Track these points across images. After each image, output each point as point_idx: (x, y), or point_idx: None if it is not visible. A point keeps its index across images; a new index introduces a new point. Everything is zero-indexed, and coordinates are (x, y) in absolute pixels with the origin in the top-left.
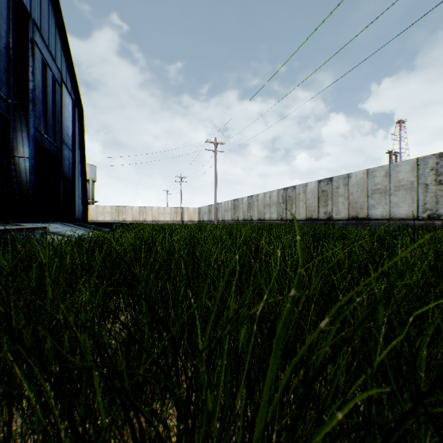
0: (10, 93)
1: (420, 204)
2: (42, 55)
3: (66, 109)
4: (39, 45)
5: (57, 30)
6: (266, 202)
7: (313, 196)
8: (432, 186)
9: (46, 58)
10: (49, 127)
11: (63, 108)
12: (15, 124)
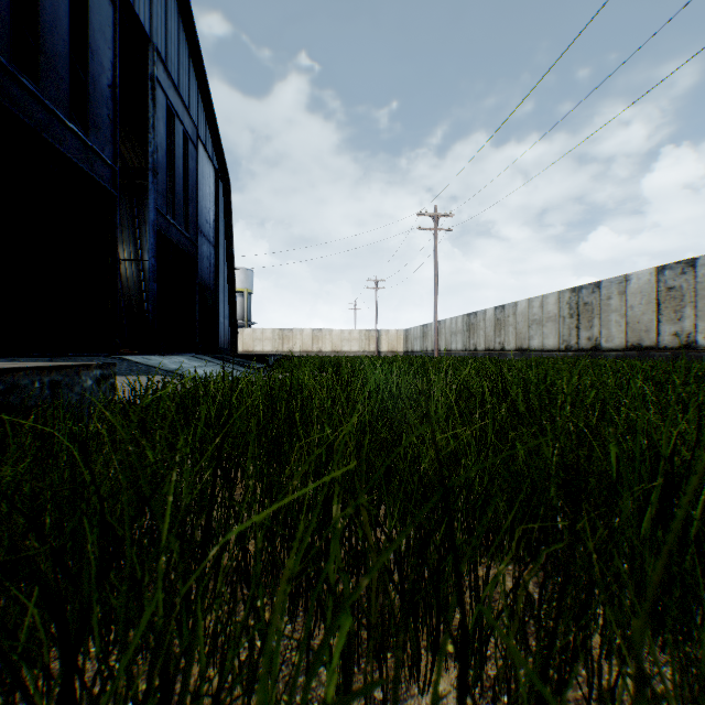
0: (116, 156)
1: None
2: (167, 99)
3: (204, 183)
4: (163, 83)
5: (191, 62)
6: (532, 316)
7: (643, 300)
8: None
9: (172, 104)
10: (178, 209)
11: (200, 181)
12: (144, 215)
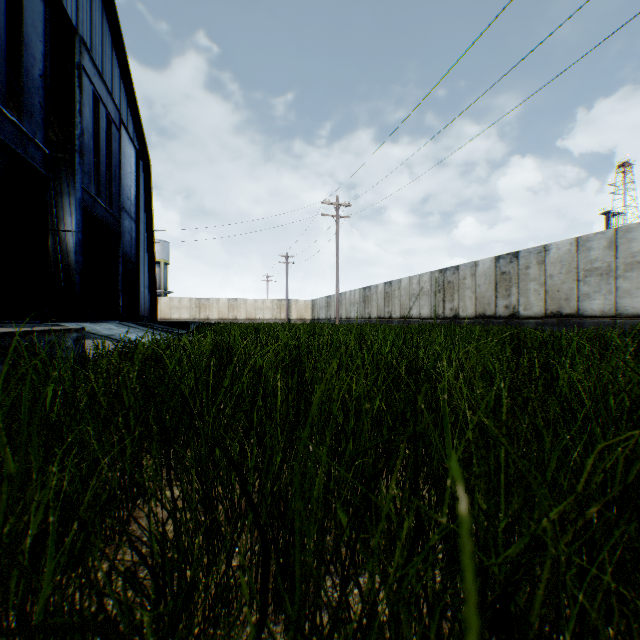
0: (47, 140)
1: None
2: (93, 86)
3: (126, 162)
4: (89, 72)
5: (114, 51)
6: (412, 291)
7: (486, 281)
8: None
9: (98, 90)
10: (102, 188)
11: (122, 160)
12: (60, 187)
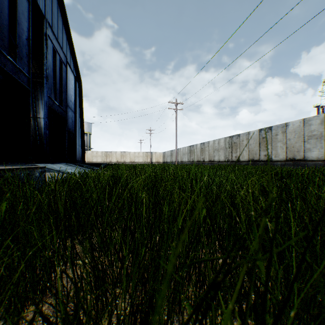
0: (29, 71)
1: None
2: (53, 44)
3: (69, 83)
4: (51, 37)
5: (63, 26)
6: (215, 147)
7: (254, 142)
8: None
9: (55, 46)
10: (57, 95)
11: (67, 82)
12: (37, 95)
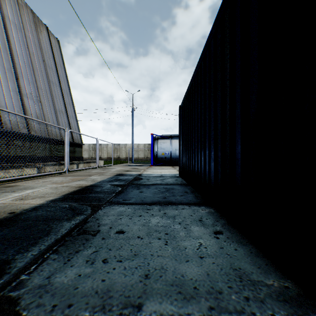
0: None
1: (90, 155)
2: None
3: None
4: None
5: None
6: None
7: None
8: (92, 151)
9: None
10: None
11: None
12: None
